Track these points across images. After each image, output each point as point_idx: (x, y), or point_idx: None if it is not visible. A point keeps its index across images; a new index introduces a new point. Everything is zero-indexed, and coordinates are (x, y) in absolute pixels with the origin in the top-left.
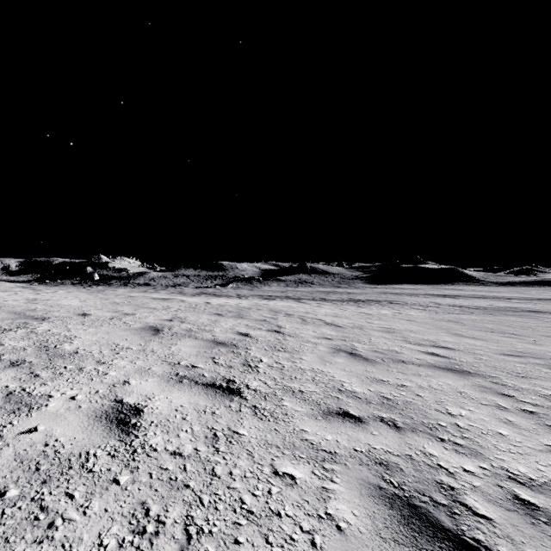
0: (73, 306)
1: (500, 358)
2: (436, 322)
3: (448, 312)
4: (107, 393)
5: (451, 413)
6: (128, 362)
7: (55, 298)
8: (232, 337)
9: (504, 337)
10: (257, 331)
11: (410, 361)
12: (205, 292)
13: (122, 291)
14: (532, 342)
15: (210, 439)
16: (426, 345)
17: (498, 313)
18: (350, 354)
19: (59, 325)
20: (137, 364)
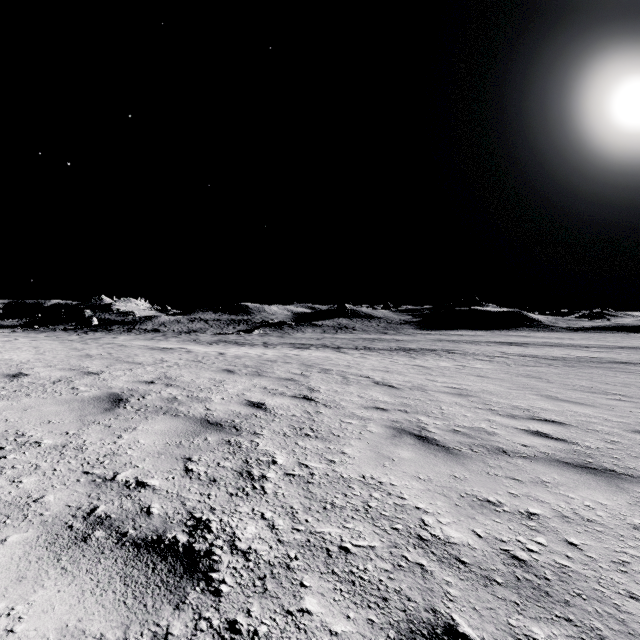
0: (13, 361)
1: (639, 439)
2: (514, 378)
3: (521, 363)
4: None
5: None
6: (6, 480)
7: None
8: (237, 410)
9: (613, 401)
10: (278, 399)
11: (514, 450)
12: (225, 339)
13: (124, 338)
14: None
15: None
16: (522, 418)
17: (582, 365)
18: (419, 438)
19: None
20: (20, 487)
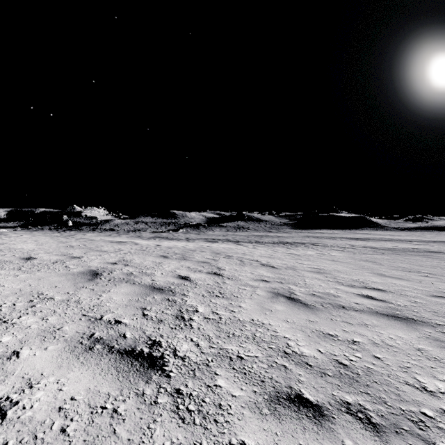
0: (24, 249)
1: (433, 301)
2: (357, 262)
3: (363, 252)
4: None
5: (428, 389)
6: (39, 318)
7: (13, 242)
8: (171, 281)
9: (422, 277)
10: (197, 274)
11: (350, 306)
12: (159, 236)
13: (90, 235)
14: None
15: None
16: (358, 287)
17: (405, 254)
18: (289, 299)
19: None
20: (47, 322)
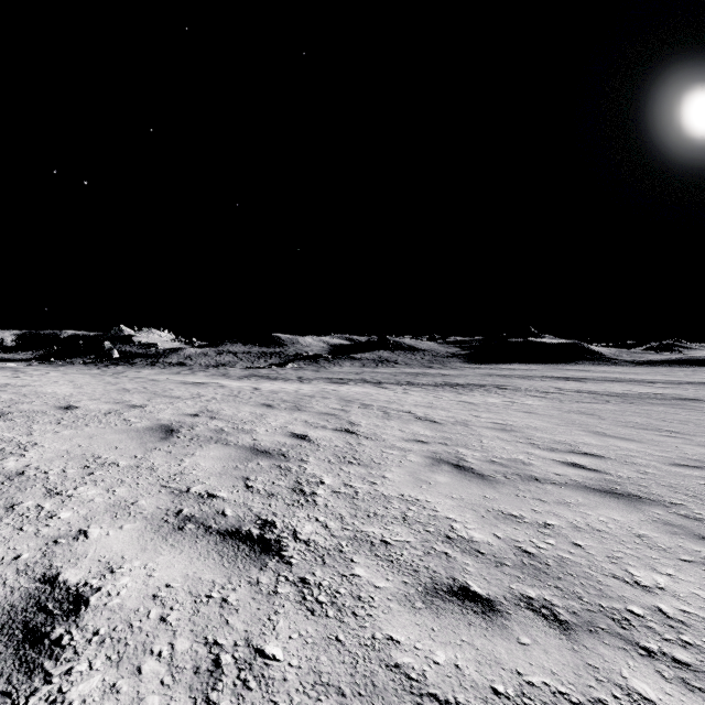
0: (58, 394)
1: (673, 471)
2: (565, 415)
3: (576, 400)
4: (35, 559)
5: (641, 583)
6: (103, 489)
7: (38, 383)
8: (282, 440)
9: (663, 437)
10: (320, 431)
11: (546, 478)
12: (256, 374)
13: (148, 373)
14: (703, 443)
15: (203, 676)
16: (562, 451)
17: (642, 402)
18: (457, 467)
19: (20, 424)
20: (116, 494)
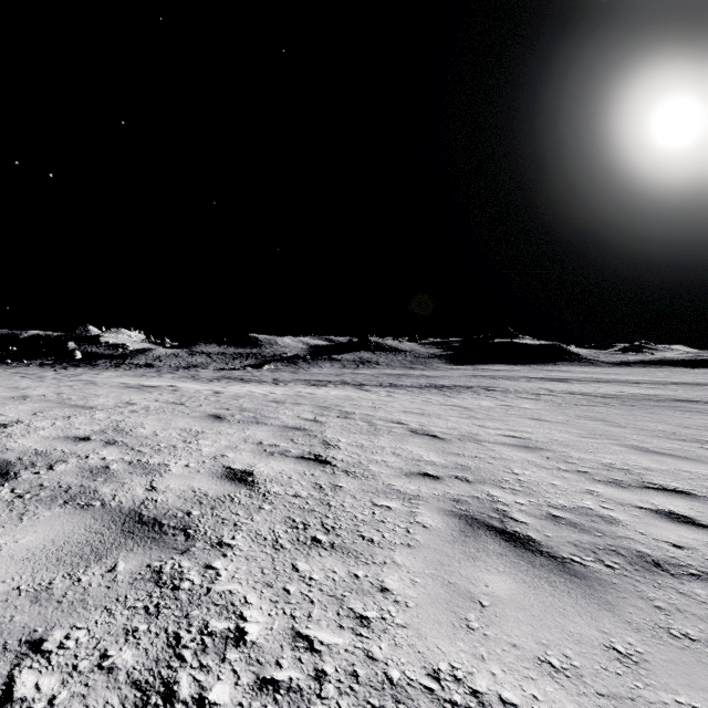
0: None
1: None
2: (577, 421)
3: (573, 402)
4: None
5: None
6: None
7: None
8: (202, 488)
9: None
10: (275, 463)
11: (668, 558)
12: (229, 376)
13: (109, 375)
14: None
15: None
16: (632, 486)
17: (641, 404)
18: (507, 538)
19: None
20: None
